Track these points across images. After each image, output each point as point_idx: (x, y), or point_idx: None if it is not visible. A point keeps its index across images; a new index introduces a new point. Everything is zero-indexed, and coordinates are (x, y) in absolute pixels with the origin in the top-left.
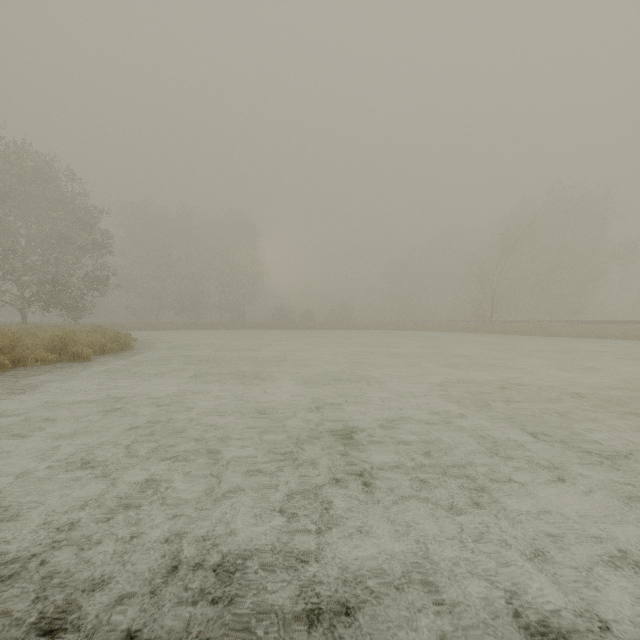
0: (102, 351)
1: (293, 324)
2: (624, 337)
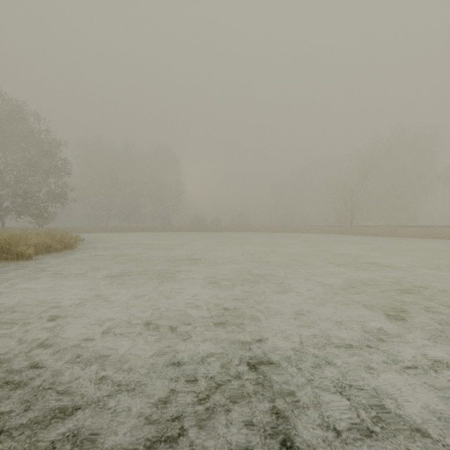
0: (48, 250)
1: (205, 228)
2: None
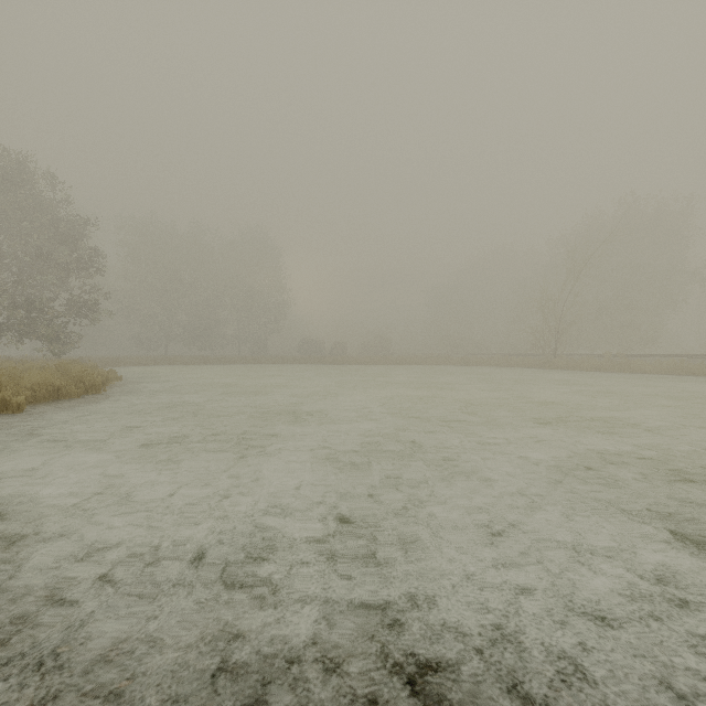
0: (56, 396)
1: (321, 358)
2: None
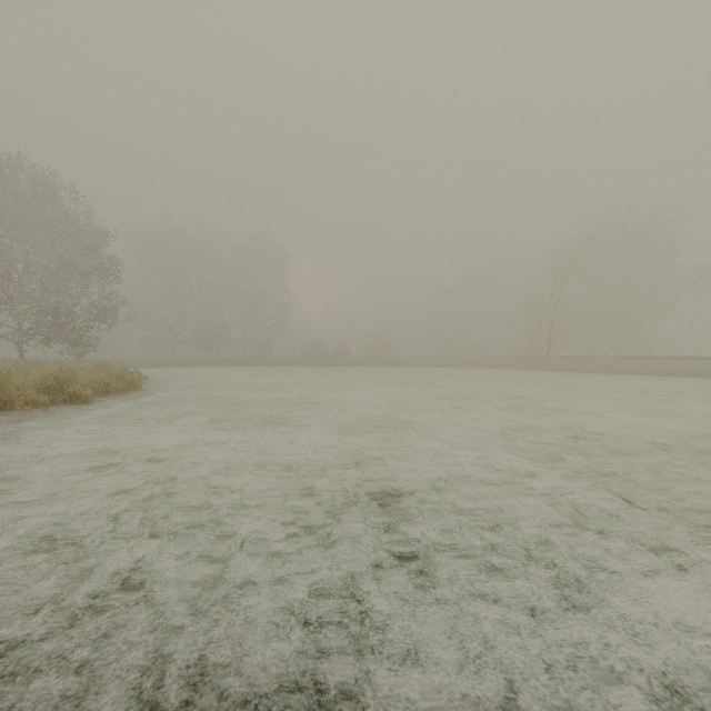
0: (105, 392)
1: (325, 360)
2: (700, 375)
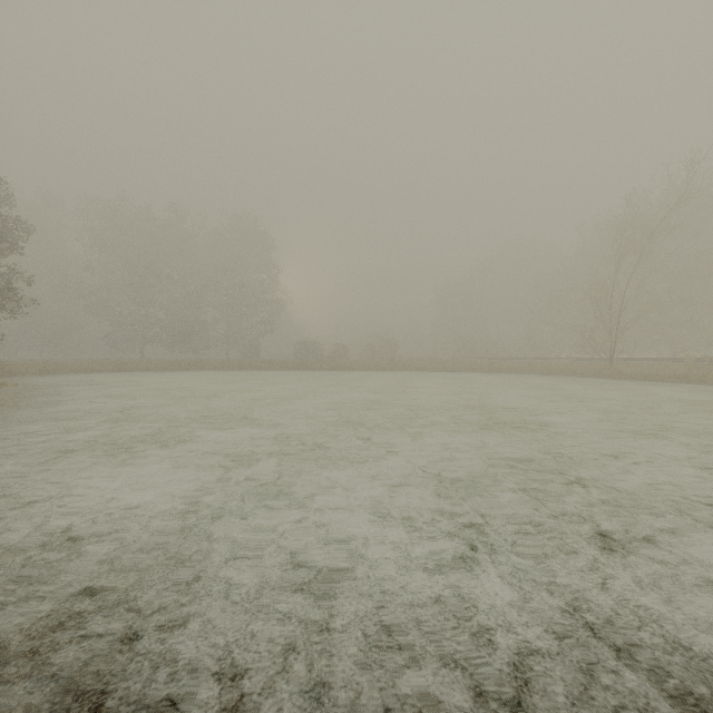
0: None
1: (317, 362)
2: None
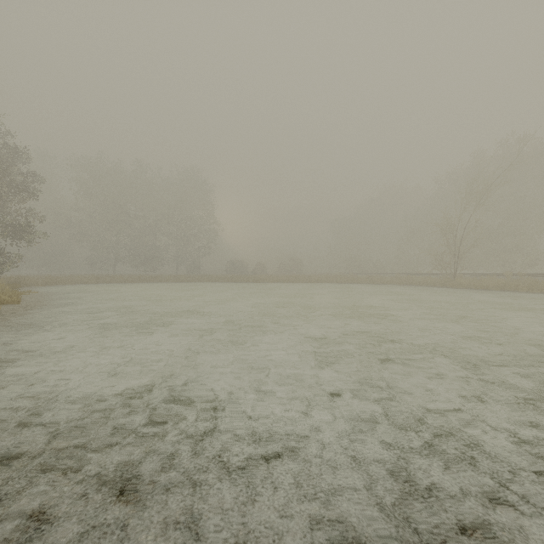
0: None
1: (244, 277)
2: None
